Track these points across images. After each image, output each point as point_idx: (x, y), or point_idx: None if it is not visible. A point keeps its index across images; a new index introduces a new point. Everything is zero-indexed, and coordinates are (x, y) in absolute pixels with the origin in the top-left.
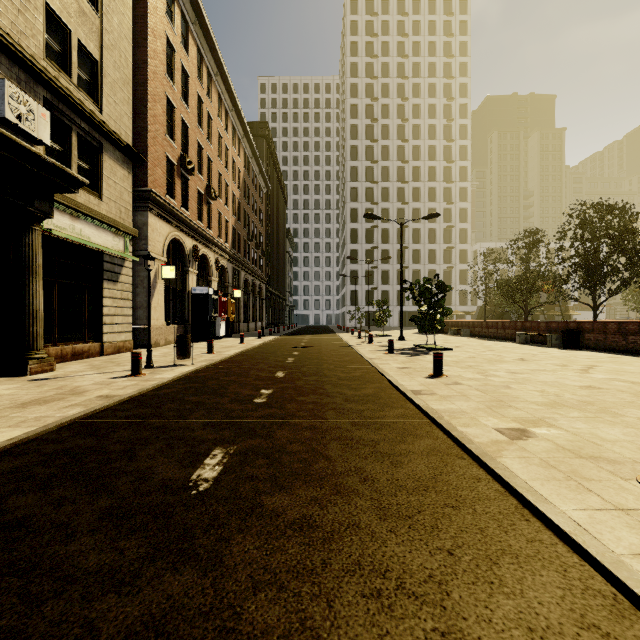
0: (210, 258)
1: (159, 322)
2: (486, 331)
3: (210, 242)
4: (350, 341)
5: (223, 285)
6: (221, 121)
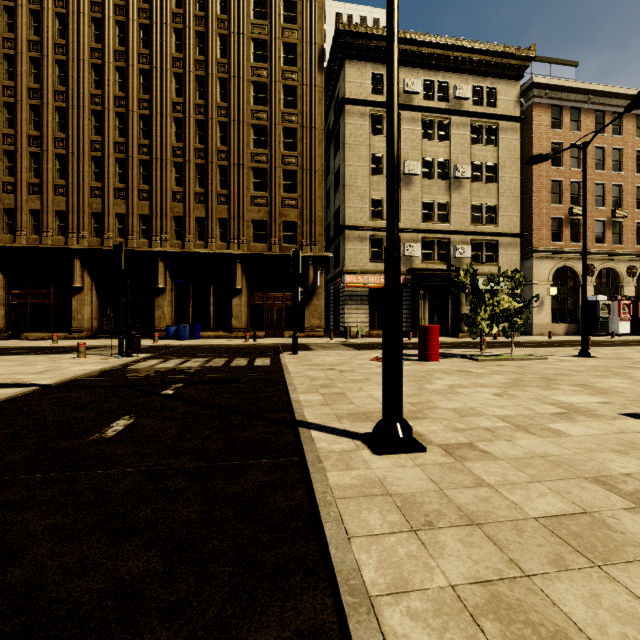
0: (618, 268)
1: (544, 321)
2: None
3: (617, 255)
4: None
5: None
6: None
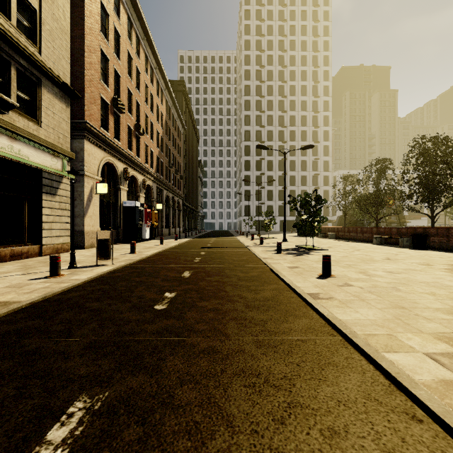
0: (138, 179)
1: (94, 228)
2: (348, 235)
3: (138, 167)
4: (246, 242)
5: (149, 200)
6: (147, 75)
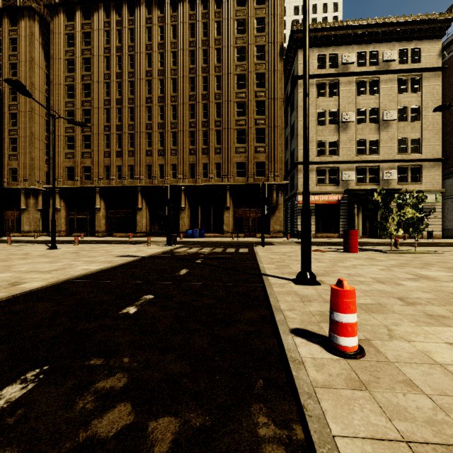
0: None
1: None
2: None
3: None
4: None
5: None
6: None
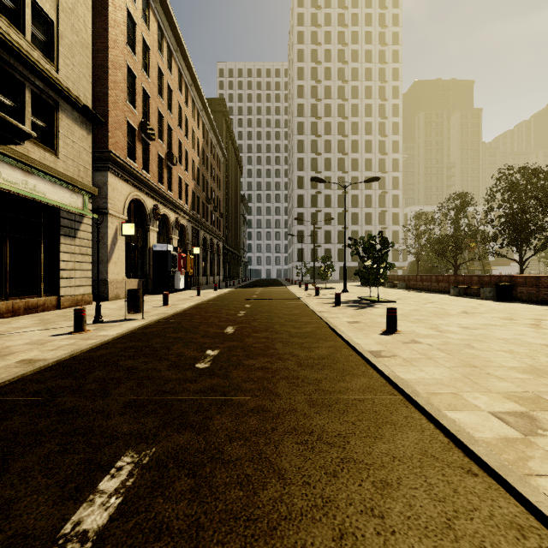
0: (170, 218)
1: (120, 276)
2: (420, 284)
3: (170, 203)
4: (298, 293)
5: (183, 242)
6: (181, 94)
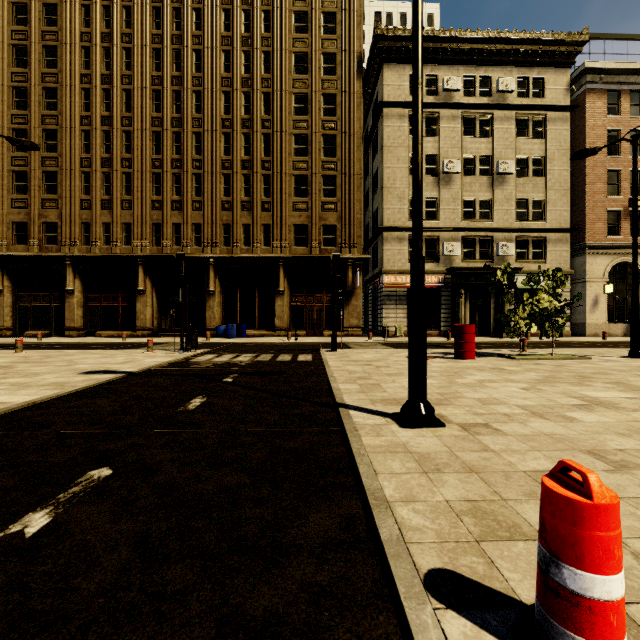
0: None
1: (599, 321)
2: None
3: None
4: None
5: None
6: None
